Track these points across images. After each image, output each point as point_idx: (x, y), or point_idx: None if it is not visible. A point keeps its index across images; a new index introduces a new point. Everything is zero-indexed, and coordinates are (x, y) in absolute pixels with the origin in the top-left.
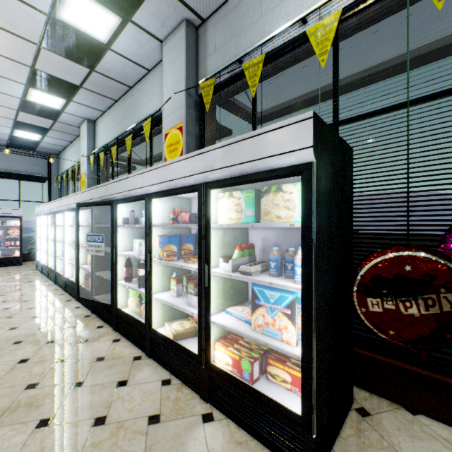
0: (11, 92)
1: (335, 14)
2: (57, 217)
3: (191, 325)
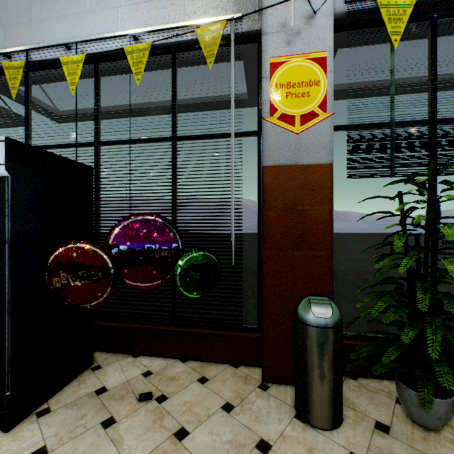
0: None
1: (82, 56)
2: None
3: None
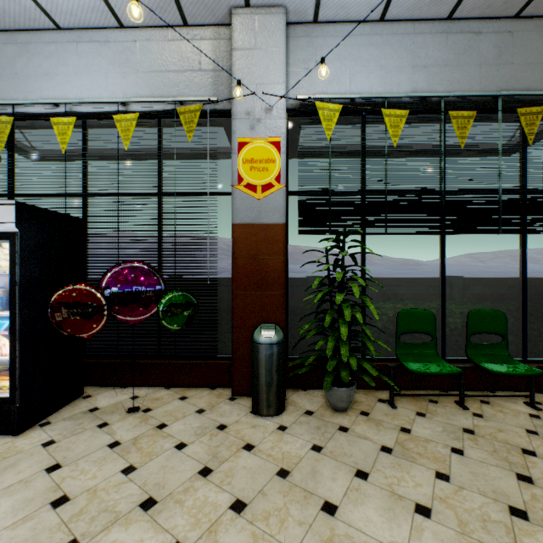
0: None
1: (72, 119)
2: None
3: None
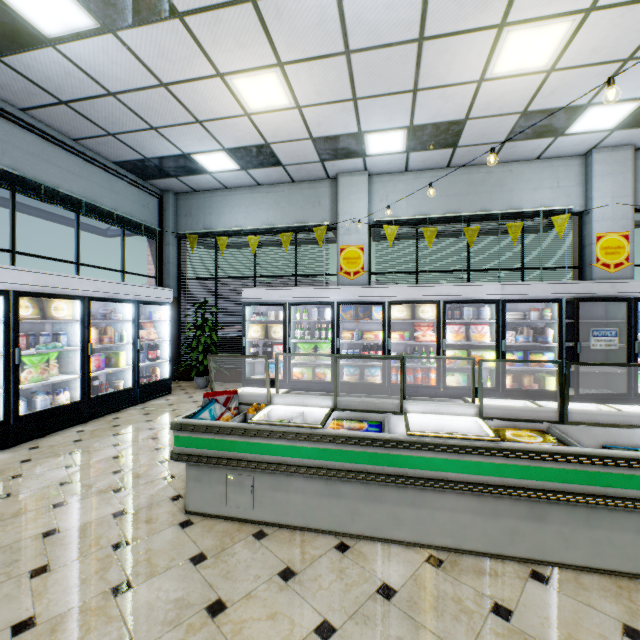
0: (372, 122)
1: None
2: (386, 308)
3: None
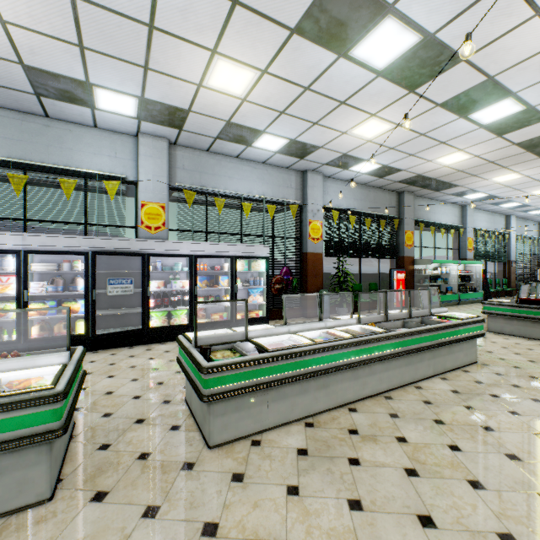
0: None
1: (251, 204)
2: None
3: (206, 319)
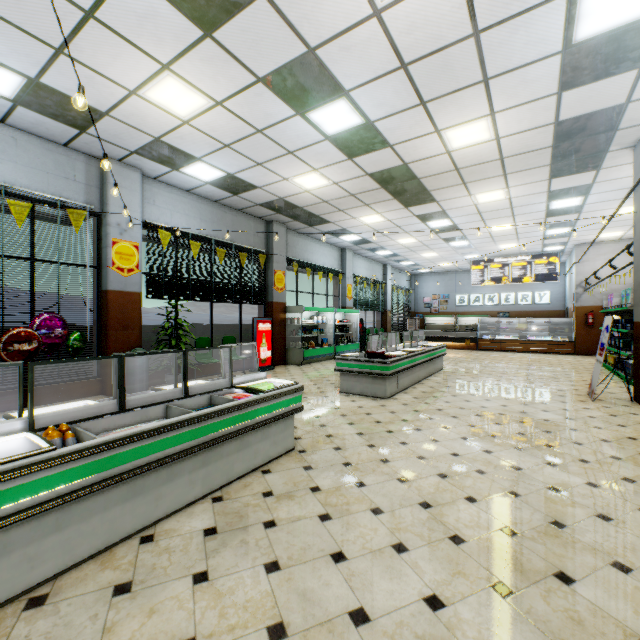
0: None
1: None
2: None
3: None
